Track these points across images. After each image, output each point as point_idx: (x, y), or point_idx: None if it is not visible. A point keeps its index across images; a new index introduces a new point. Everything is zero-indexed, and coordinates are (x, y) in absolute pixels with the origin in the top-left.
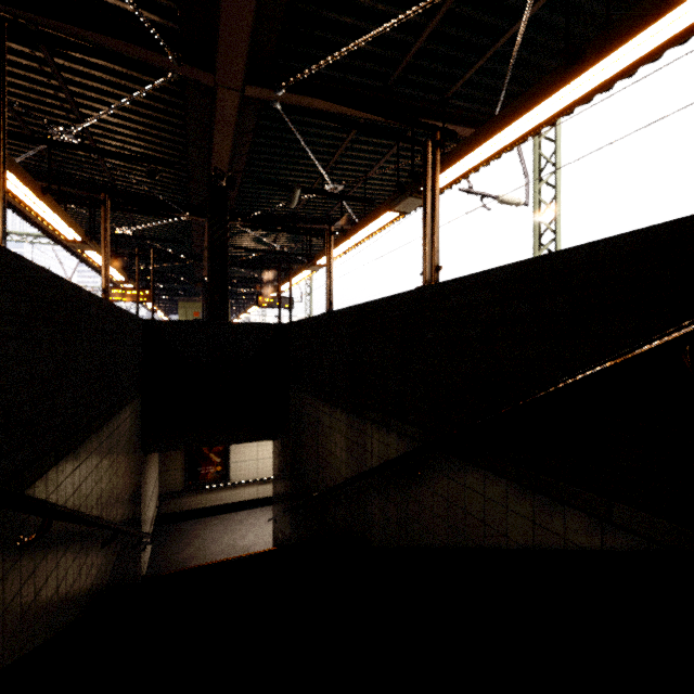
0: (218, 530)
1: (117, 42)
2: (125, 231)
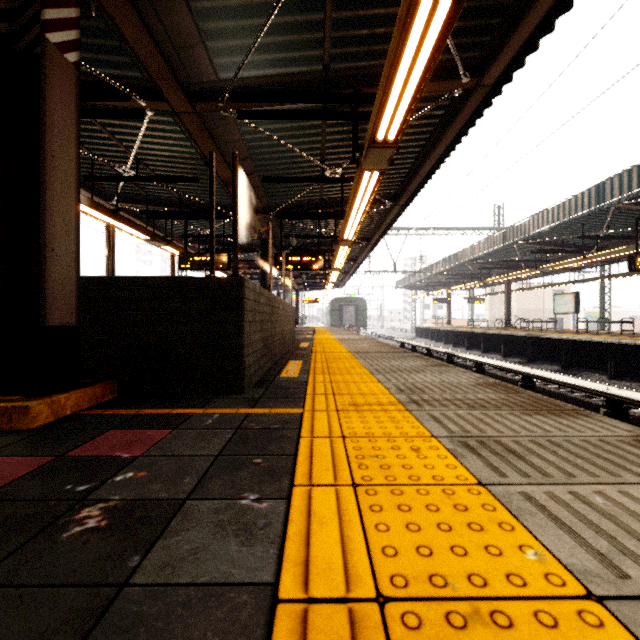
0: None
1: (263, 104)
2: None
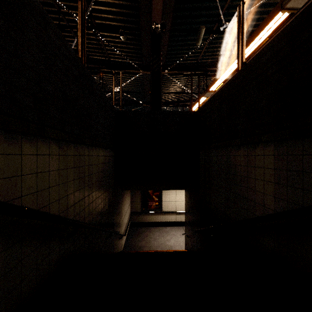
0: (156, 234)
1: None
2: (116, 90)
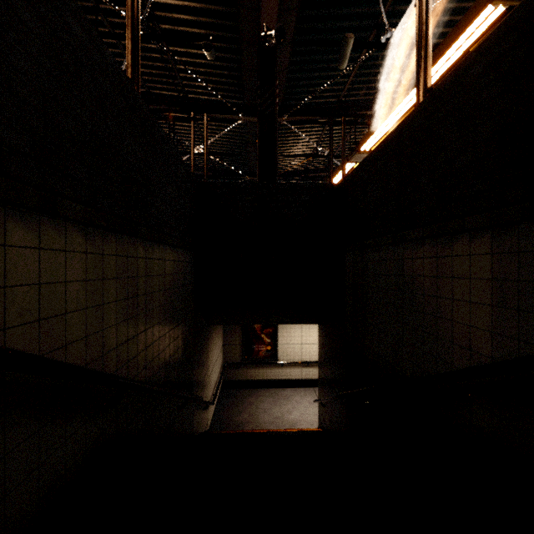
0: (268, 402)
1: None
2: (198, 150)
